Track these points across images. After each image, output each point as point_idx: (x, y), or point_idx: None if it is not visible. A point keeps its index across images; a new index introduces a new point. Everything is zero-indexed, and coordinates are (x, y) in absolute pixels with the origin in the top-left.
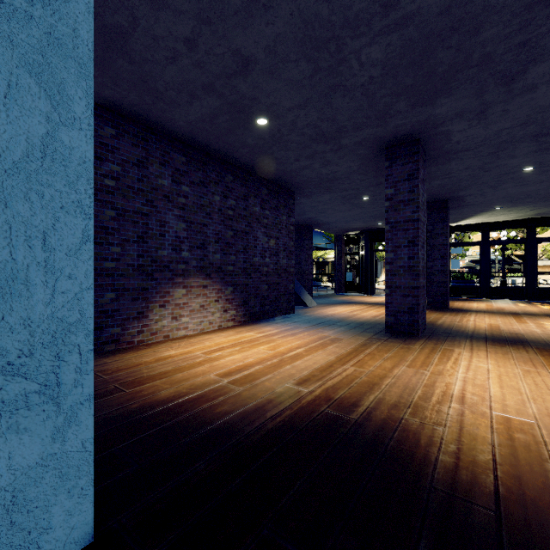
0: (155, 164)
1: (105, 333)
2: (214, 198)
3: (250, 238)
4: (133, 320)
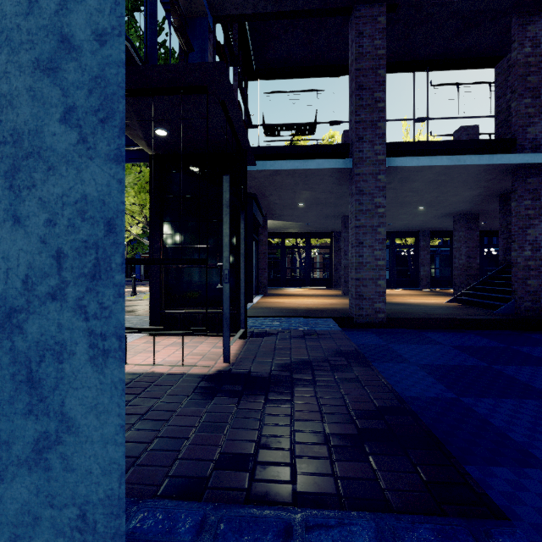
0: None
1: None
2: None
3: None
4: None
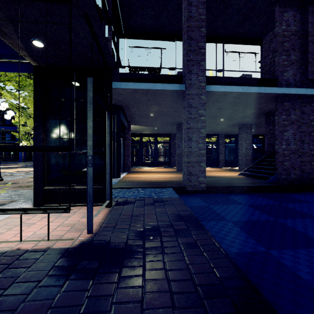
0: None
1: None
2: None
3: None
4: None
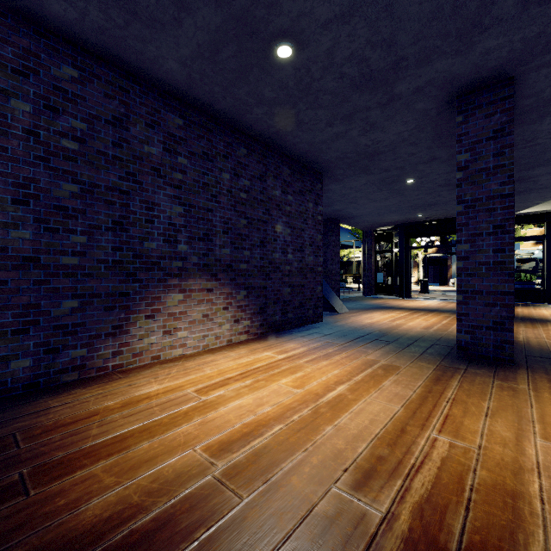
0: (138, 125)
1: (62, 356)
2: (222, 175)
3: (268, 229)
4: (106, 337)
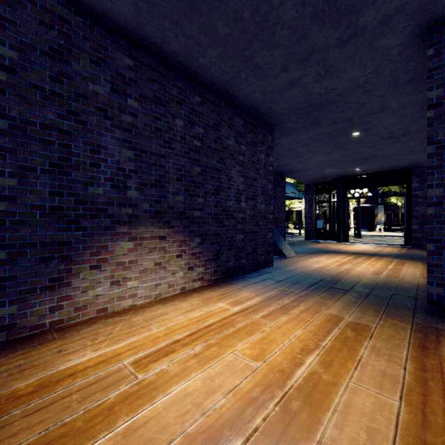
0: (82, 60)
1: None
2: (175, 121)
3: (222, 177)
4: (42, 291)
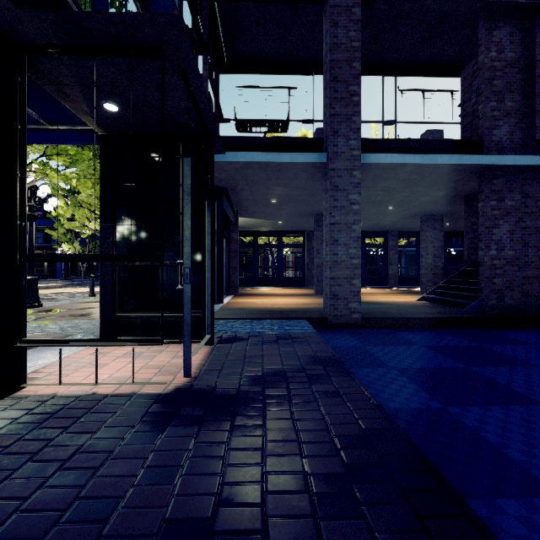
0: None
1: None
2: None
3: None
4: None
